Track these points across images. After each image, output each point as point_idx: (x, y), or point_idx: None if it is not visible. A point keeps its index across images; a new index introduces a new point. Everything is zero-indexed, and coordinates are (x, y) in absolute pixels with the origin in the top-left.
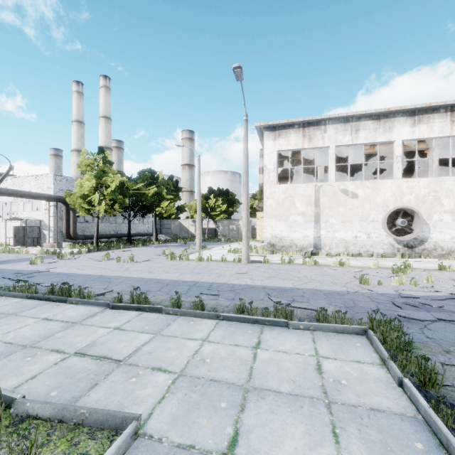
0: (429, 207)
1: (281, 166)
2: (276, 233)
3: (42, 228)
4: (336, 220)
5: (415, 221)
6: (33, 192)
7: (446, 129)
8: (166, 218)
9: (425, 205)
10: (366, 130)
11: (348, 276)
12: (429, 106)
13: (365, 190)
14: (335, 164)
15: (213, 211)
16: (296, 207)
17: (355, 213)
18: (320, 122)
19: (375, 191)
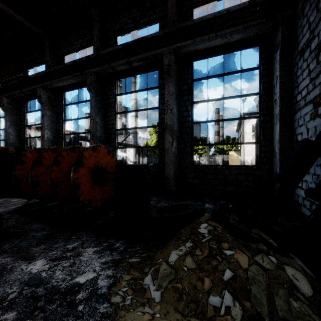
0: None
1: None
2: (251, 162)
3: (127, 160)
4: None
5: None
6: (132, 144)
7: None
8: None
9: None
10: None
11: None
12: None
13: None
14: None
15: (200, 151)
16: None
17: None
18: None
19: None
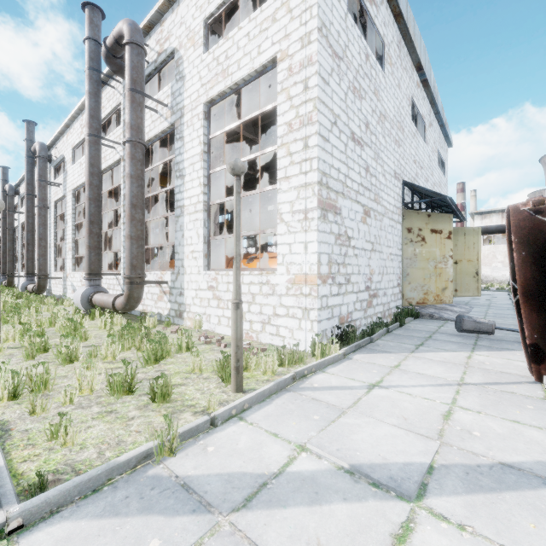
0: None
1: None
2: (483, 273)
3: None
4: None
5: None
6: None
7: None
8: None
9: None
10: None
11: None
12: None
13: None
14: None
15: None
16: (497, 258)
17: None
18: None
19: None
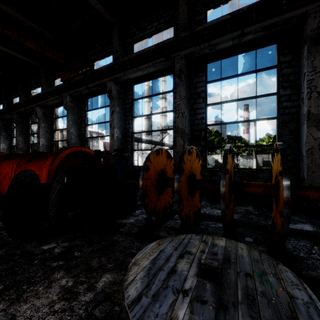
0: None
1: None
2: None
3: None
4: None
5: None
6: (170, 144)
7: None
8: None
9: None
10: None
11: None
12: None
13: None
14: None
15: (237, 150)
16: None
17: None
18: None
19: None
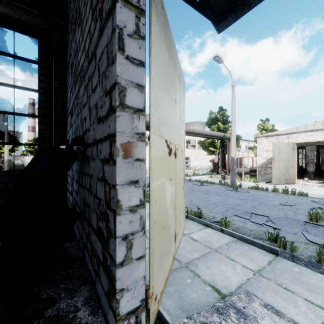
0: None
1: None
2: None
3: None
4: None
5: None
6: None
7: None
8: None
9: None
10: None
11: None
12: None
13: None
14: None
15: None
16: None
17: None
18: None
19: None
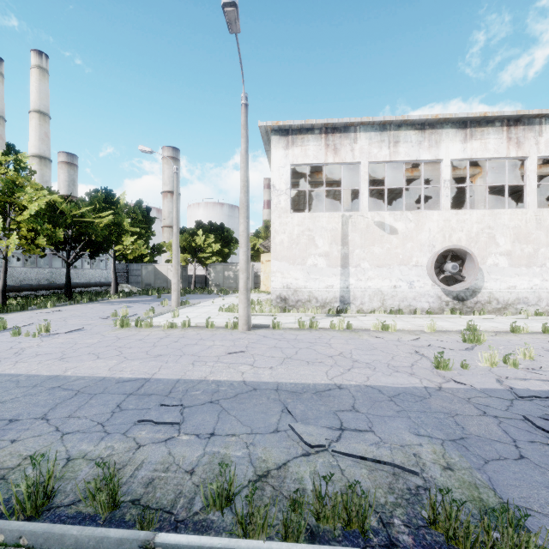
0: (483, 247)
1: (292, 193)
2: (289, 282)
3: None
4: (370, 264)
5: (467, 266)
6: None
7: (502, 148)
8: (135, 261)
9: (478, 244)
10: (408, 143)
11: (405, 351)
12: (483, 116)
13: (406, 223)
14: (368, 187)
15: (202, 252)
16: (317, 246)
17: (394, 255)
18: (348, 128)
19: (418, 225)
